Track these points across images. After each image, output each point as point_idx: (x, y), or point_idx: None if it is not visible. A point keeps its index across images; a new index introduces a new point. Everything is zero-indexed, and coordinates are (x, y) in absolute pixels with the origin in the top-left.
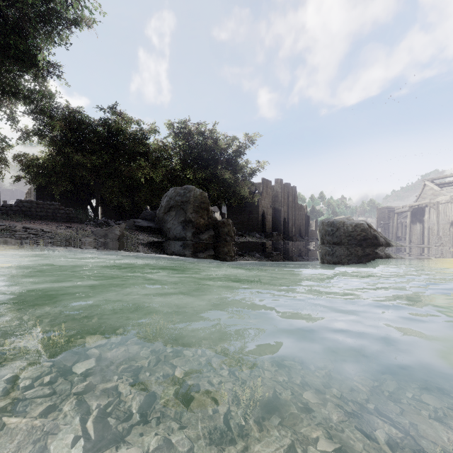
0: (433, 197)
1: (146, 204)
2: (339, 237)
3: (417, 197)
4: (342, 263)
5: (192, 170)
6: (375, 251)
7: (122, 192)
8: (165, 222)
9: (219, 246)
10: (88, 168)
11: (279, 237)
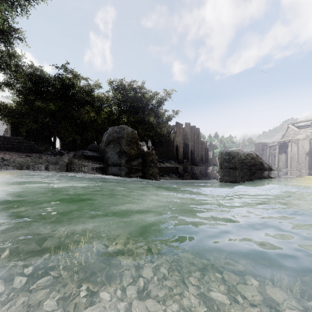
0: (294, 136)
1: (93, 139)
2: (234, 163)
3: (282, 136)
4: (236, 183)
5: (126, 115)
6: (262, 174)
7: (74, 131)
8: (105, 152)
9: (145, 170)
10: (47, 111)
11: (188, 163)
